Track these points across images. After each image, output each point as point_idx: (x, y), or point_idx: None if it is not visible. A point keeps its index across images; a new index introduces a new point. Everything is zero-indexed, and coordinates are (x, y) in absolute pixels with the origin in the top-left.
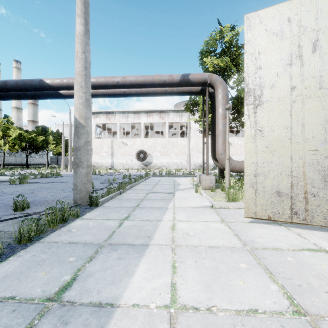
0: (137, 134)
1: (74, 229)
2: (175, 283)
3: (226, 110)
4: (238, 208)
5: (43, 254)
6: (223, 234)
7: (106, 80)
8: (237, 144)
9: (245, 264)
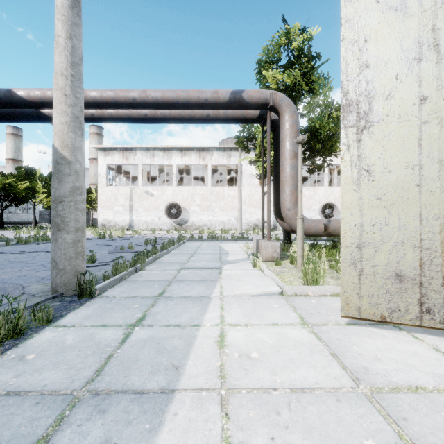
0: (168, 180)
1: (32, 354)
2: None
3: (296, 145)
4: (321, 296)
5: None
6: (312, 354)
7: (115, 95)
8: (304, 195)
9: (374, 442)
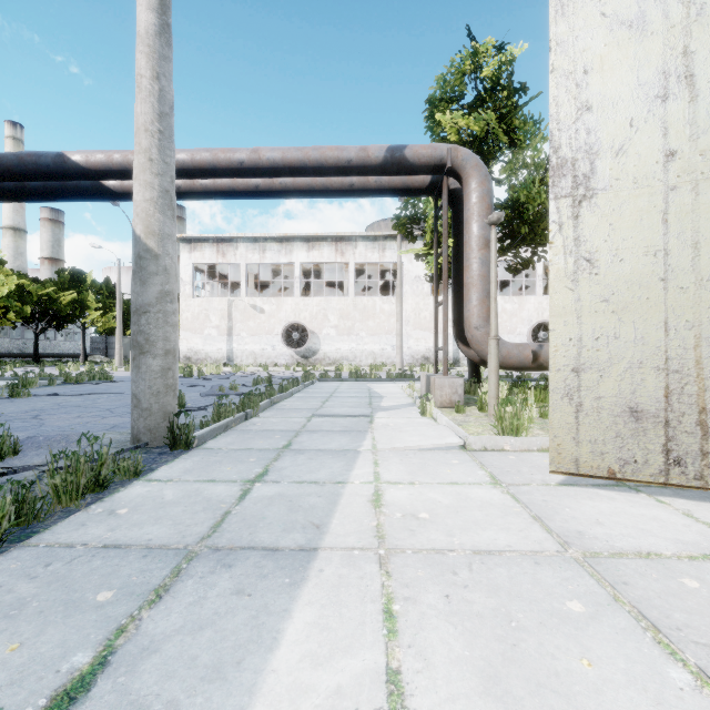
0: (286, 288)
1: (124, 509)
2: (398, 670)
3: (489, 229)
4: (524, 451)
5: (25, 584)
6: (504, 516)
7: (214, 157)
8: (503, 310)
9: (579, 603)
